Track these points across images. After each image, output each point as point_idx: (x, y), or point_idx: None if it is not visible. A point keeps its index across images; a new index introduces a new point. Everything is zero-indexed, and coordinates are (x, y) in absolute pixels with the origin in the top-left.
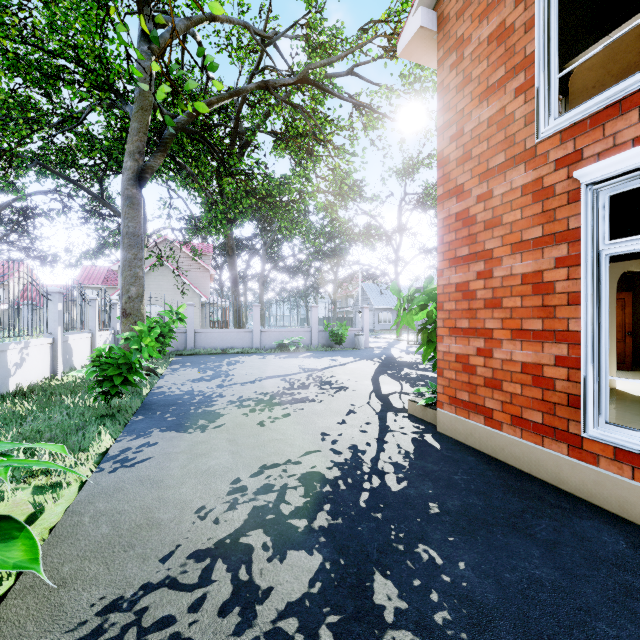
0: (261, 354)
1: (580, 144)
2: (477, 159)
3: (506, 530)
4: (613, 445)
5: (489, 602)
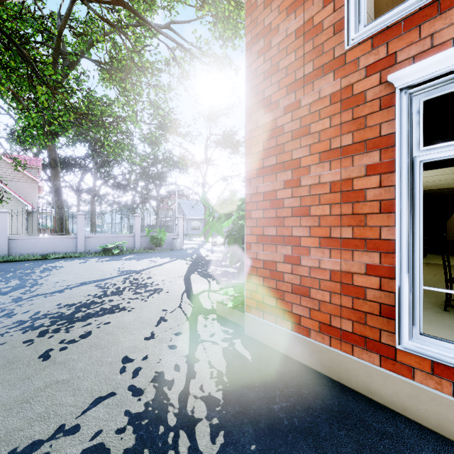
0: (84, 258)
1: (393, 48)
2: (285, 71)
3: None
4: (432, 359)
5: None
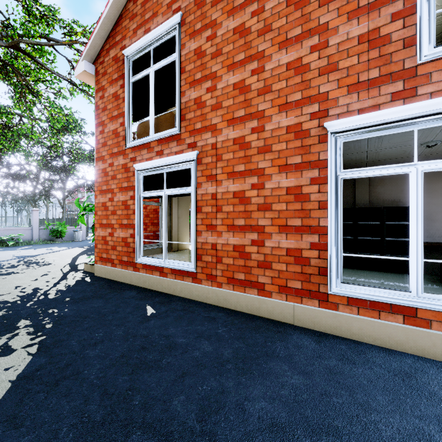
0: None
1: (136, 155)
2: (109, 146)
3: (95, 298)
4: (142, 263)
5: (69, 315)
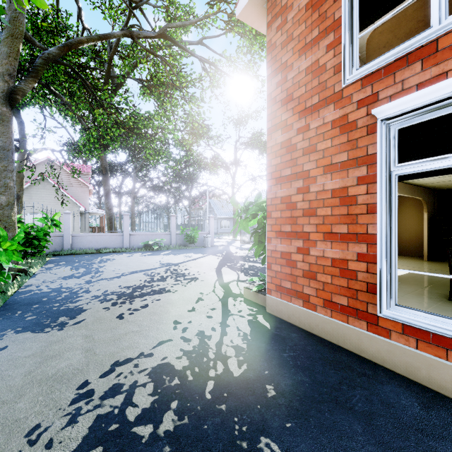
0: (130, 253)
1: (376, 88)
2: (297, 100)
3: (331, 406)
4: (402, 322)
5: None
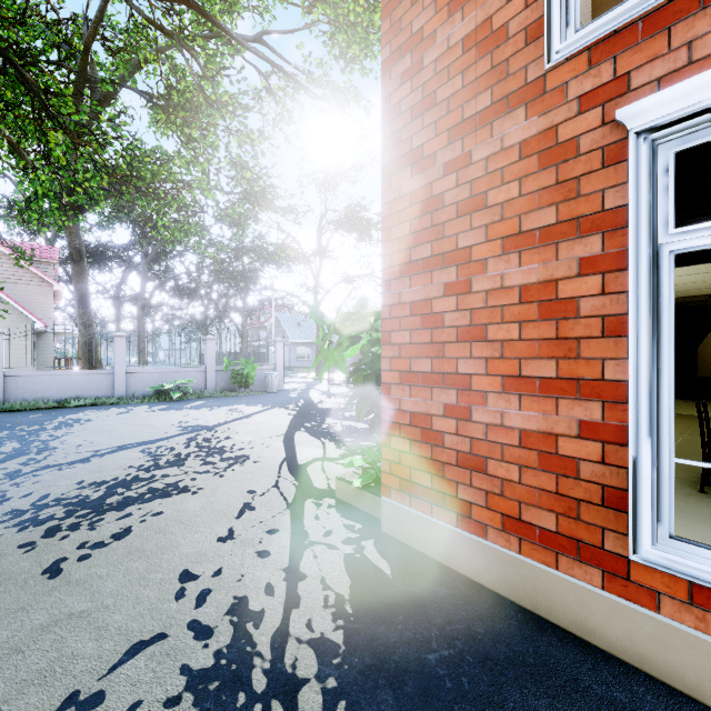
0: (126, 406)
1: (625, 65)
2: (445, 105)
3: None
4: (690, 580)
5: None
